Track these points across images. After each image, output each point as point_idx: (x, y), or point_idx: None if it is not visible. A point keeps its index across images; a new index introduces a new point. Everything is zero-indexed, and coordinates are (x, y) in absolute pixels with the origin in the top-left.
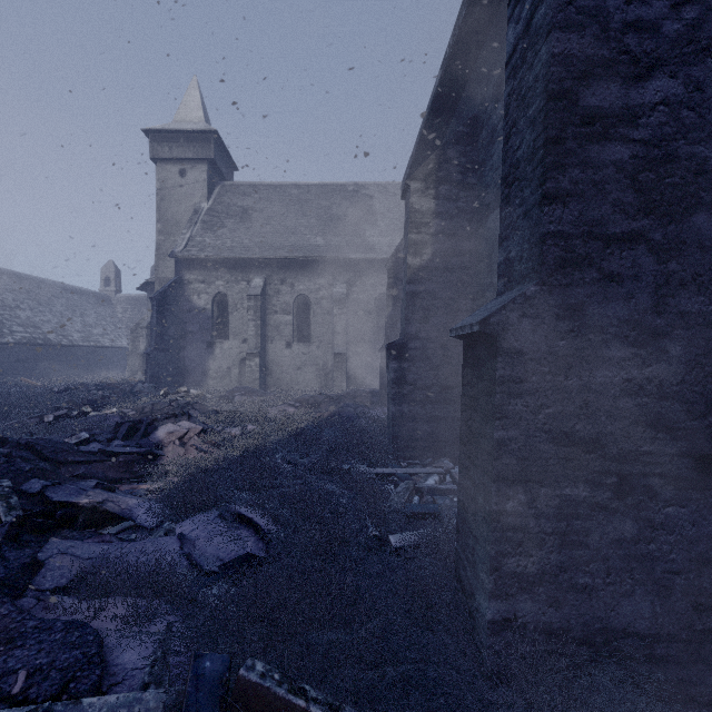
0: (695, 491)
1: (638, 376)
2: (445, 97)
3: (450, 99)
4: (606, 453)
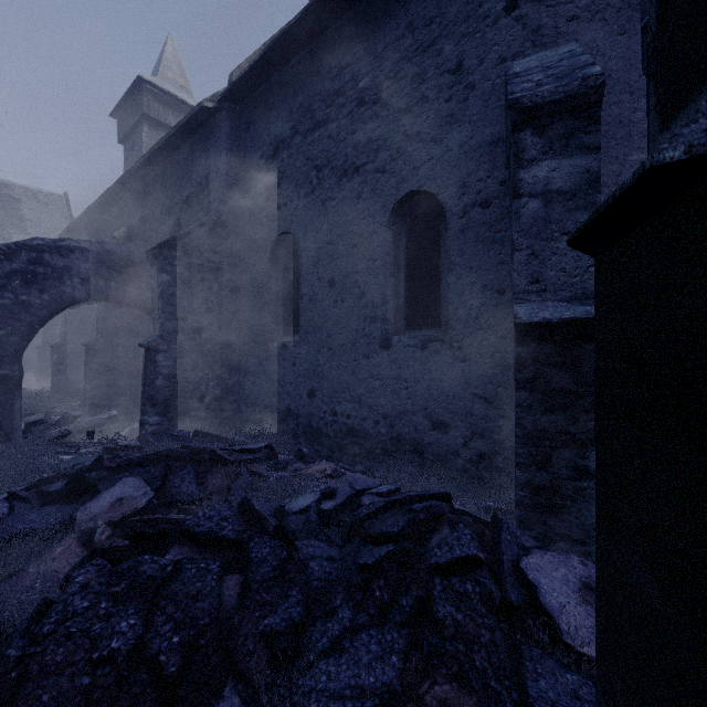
0: (137, 376)
1: (124, 354)
2: (90, 217)
3: (93, 218)
4: (117, 369)
